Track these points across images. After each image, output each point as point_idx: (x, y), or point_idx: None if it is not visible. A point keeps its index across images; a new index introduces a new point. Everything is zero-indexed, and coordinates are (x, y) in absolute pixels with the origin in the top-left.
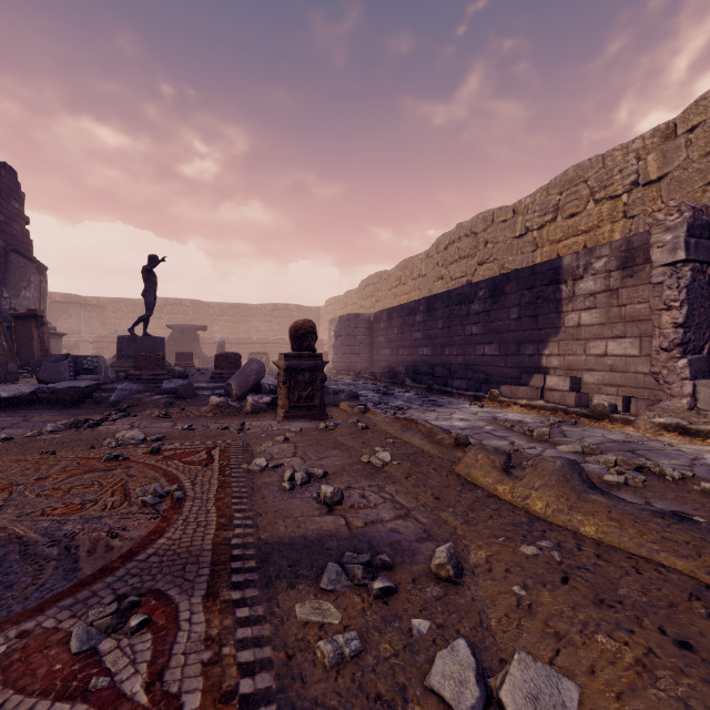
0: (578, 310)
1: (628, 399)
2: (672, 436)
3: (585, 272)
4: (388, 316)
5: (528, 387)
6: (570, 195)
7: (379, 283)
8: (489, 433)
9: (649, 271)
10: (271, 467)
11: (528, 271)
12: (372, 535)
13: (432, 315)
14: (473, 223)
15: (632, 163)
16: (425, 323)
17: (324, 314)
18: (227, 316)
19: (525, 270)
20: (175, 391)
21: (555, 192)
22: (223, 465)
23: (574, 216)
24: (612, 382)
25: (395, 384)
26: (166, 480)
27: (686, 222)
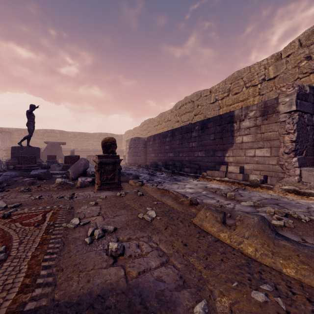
0: (242, 135)
1: (265, 177)
2: (292, 195)
3: (245, 117)
4: (154, 138)
5: (219, 171)
6: (235, 84)
7: (149, 124)
8: (205, 195)
9: (275, 117)
10: (81, 225)
11: (218, 117)
12: (143, 286)
13: (174, 138)
14: (192, 96)
15: (262, 70)
16: (171, 141)
17: (124, 138)
18: (77, 138)
19: (217, 116)
20: (38, 175)
21: (228, 83)
22: (49, 225)
23: (237, 94)
24: (258, 168)
25: (157, 170)
26: (0, 241)
27: (296, 92)
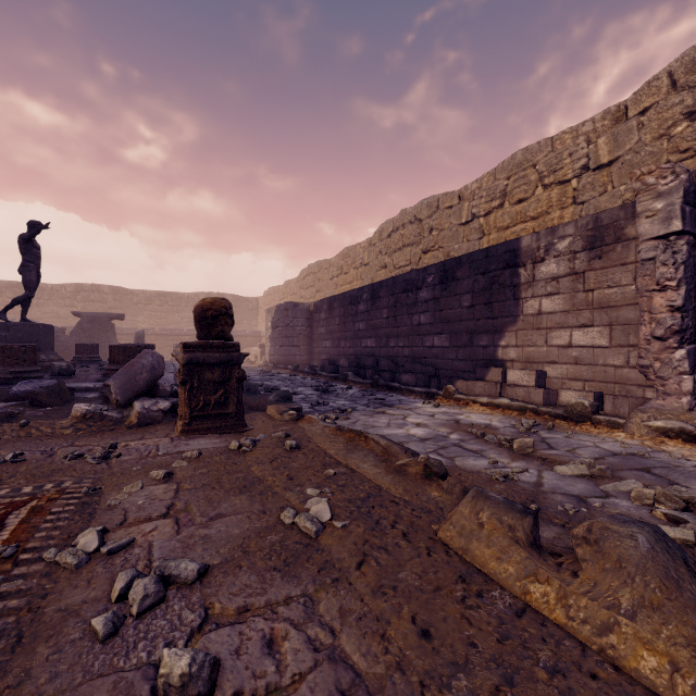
0: (539, 296)
1: (599, 396)
2: (677, 444)
3: (546, 254)
4: (329, 306)
5: (486, 382)
6: (519, 180)
7: (320, 272)
8: (458, 445)
9: (621, 251)
10: (103, 553)
11: (482, 254)
12: None
13: (376, 304)
14: (417, 209)
15: (583, 146)
16: (369, 312)
17: (263, 305)
18: (155, 305)
19: (478, 252)
20: (32, 395)
21: (502, 177)
22: (1, 557)
23: (522, 202)
24: (578, 376)
25: (337, 379)
26: None
27: (682, 186)
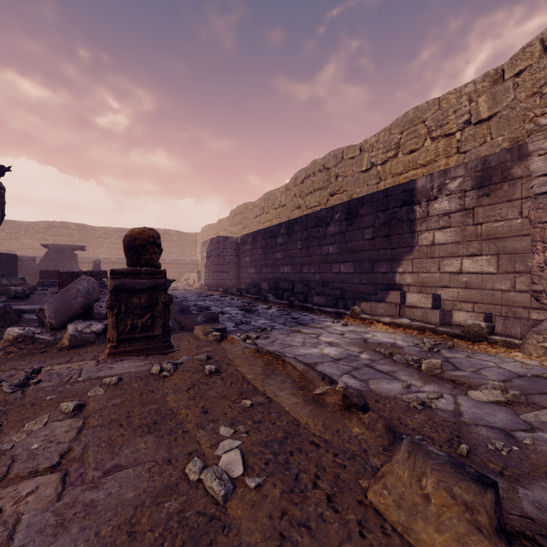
0: (432, 229)
1: (488, 316)
2: None
3: (439, 193)
4: (253, 239)
5: (387, 304)
6: (410, 134)
7: (246, 212)
8: (370, 366)
9: (507, 189)
10: None
11: (382, 194)
12: None
13: (291, 237)
14: (325, 160)
15: (465, 104)
16: (286, 244)
17: (200, 239)
18: (112, 239)
19: (379, 193)
20: None
21: (397, 131)
22: None
23: (413, 152)
24: (468, 298)
25: (259, 300)
26: None
27: None
